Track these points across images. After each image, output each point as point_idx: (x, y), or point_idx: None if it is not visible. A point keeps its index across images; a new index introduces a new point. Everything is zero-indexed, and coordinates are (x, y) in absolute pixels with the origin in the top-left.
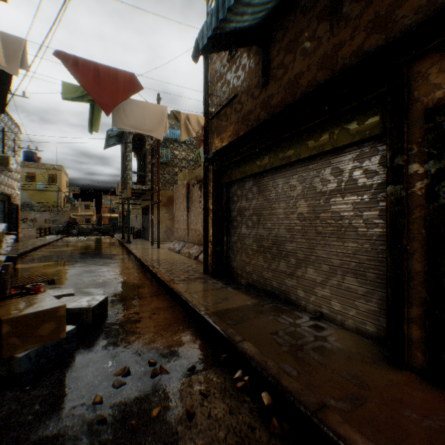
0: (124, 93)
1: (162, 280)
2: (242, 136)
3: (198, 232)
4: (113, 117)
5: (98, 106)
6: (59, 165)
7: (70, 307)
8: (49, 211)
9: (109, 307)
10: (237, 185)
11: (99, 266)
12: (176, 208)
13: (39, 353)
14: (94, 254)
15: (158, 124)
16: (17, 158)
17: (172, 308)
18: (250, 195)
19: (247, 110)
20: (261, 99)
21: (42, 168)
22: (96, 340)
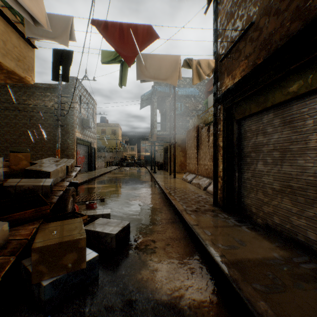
0: (143, 44)
1: (176, 208)
2: (261, 64)
3: (206, 167)
4: (137, 72)
5: (125, 64)
6: (117, 124)
7: (99, 231)
8: (112, 151)
9: (133, 229)
10: (251, 121)
11: (133, 190)
12: (188, 147)
13: (63, 281)
14: (132, 180)
15: (172, 72)
16: (94, 120)
17: (185, 240)
18: (269, 128)
19: (267, 33)
20: (290, 9)
21: (108, 126)
22: (116, 267)
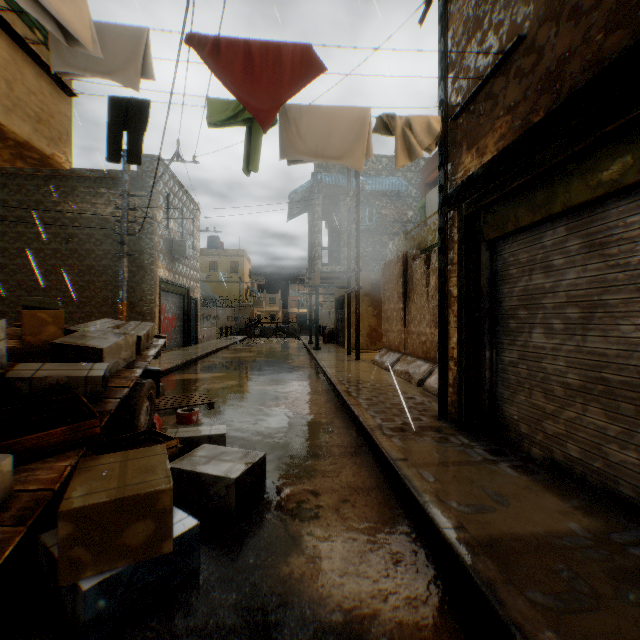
0: (292, 84)
1: (361, 424)
2: (540, 122)
3: (423, 338)
4: (280, 143)
5: (256, 127)
6: (241, 250)
7: (202, 471)
8: (231, 306)
9: (272, 468)
10: (517, 243)
11: (273, 384)
12: (384, 298)
13: (124, 579)
14: (272, 364)
15: (353, 143)
16: (194, 244)
17: (380, 492)
18: (558, 258)
19: (554, 59)
20: (605, 6)
21: (224, 255)
22: (236, 549)
